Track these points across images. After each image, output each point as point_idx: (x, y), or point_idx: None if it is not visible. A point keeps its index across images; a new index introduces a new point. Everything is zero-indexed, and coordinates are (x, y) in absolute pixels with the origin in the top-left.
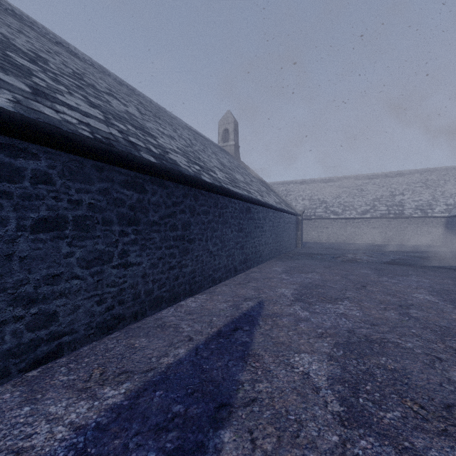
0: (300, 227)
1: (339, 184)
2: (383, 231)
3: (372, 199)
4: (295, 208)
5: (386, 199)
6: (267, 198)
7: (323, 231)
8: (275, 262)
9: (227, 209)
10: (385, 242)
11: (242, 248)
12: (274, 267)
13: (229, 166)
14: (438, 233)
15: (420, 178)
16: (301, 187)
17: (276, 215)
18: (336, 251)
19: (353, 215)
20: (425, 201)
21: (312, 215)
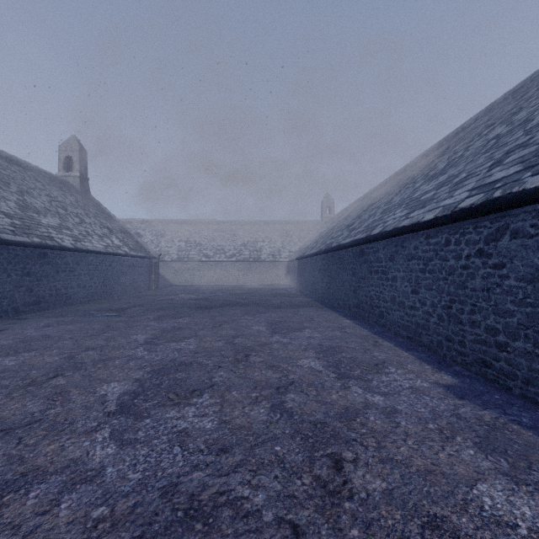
0: (154, 270)
1: (217, 228)
2: (245, 273)
3: (240, 244)
4: (151, 251)
5: (251, 245)
6: (91, 242)
7: (195, 274)
8: (90, 304)
9: (0, 255)
10: (247, 283)
11: (31, 291)
12: (78, 307)
13: (41, 207)
14: (283, 274)
15: (278, 228)
16: (180, 228)
17: (103, 259)
18: (181, 292)
19: (222, 258)
20: (277, 248)
21: (185, 257)
